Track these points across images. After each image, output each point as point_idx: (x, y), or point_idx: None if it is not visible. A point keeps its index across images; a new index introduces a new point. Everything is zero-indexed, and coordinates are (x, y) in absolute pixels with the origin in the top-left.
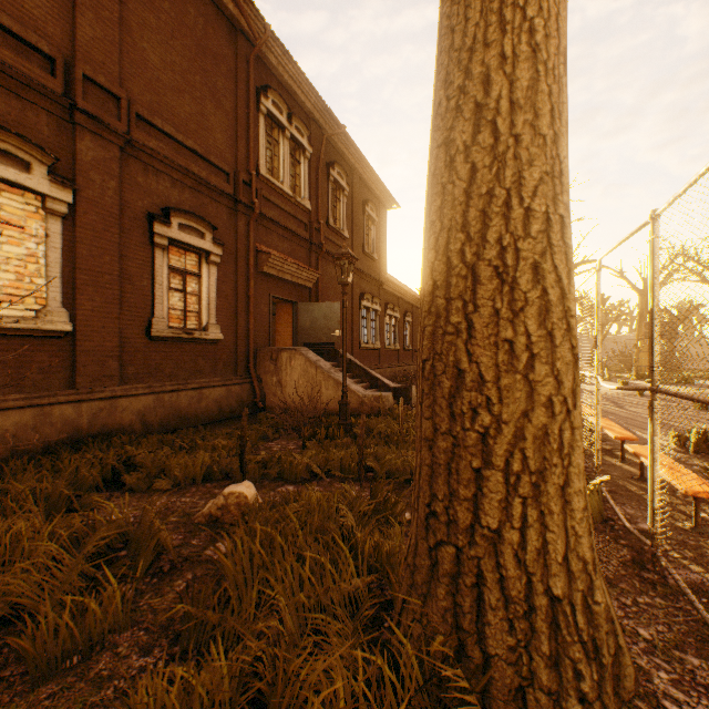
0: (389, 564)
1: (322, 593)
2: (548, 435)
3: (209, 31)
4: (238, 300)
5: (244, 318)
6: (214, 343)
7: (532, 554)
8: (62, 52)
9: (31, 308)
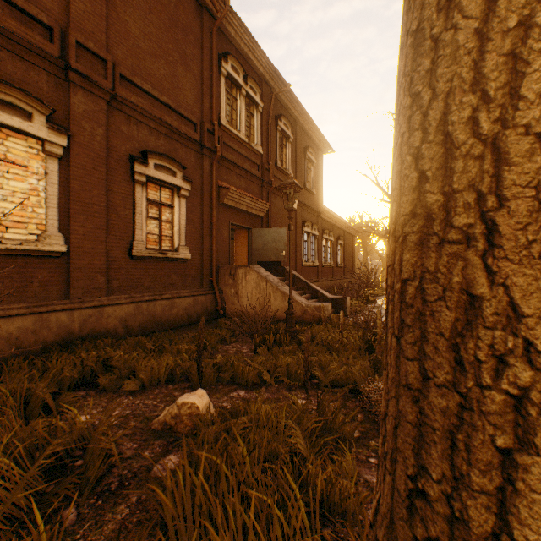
0: (349, 523)
1: None
2: None
3: (180, 8)
4: (203, 227)
5: (208, 241)
6: (184, 262)
7: None
8: (59, 23)
9: (33, 233)
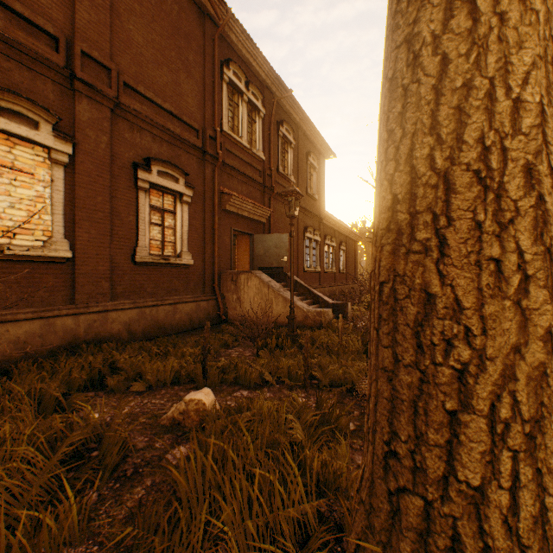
0: (339, 492)
1: (271, 517)
2: (547, 376)
3: (182, 15)
4: (206, 233)
5: (210, 247)
6: (186, 267)
7: (526, 522)
8: (64, 33)
9: (40, 239)
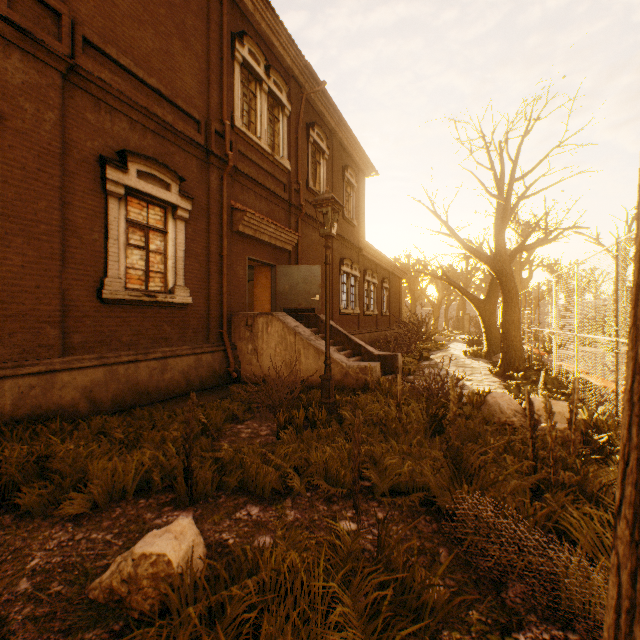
0: None
1: None
2: None
3: None
4: (210, 261)
5: (216, 280)
6: (182, 308)
7: None
8: None
9: None
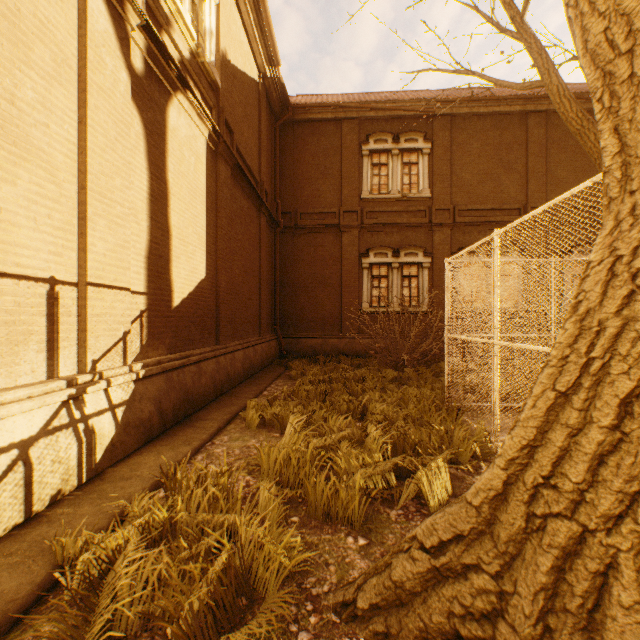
0: None
1: None
2: None
3: None
4: None
5: None
6: None
7: None
8: (522, 203)
9: (512, 303)
